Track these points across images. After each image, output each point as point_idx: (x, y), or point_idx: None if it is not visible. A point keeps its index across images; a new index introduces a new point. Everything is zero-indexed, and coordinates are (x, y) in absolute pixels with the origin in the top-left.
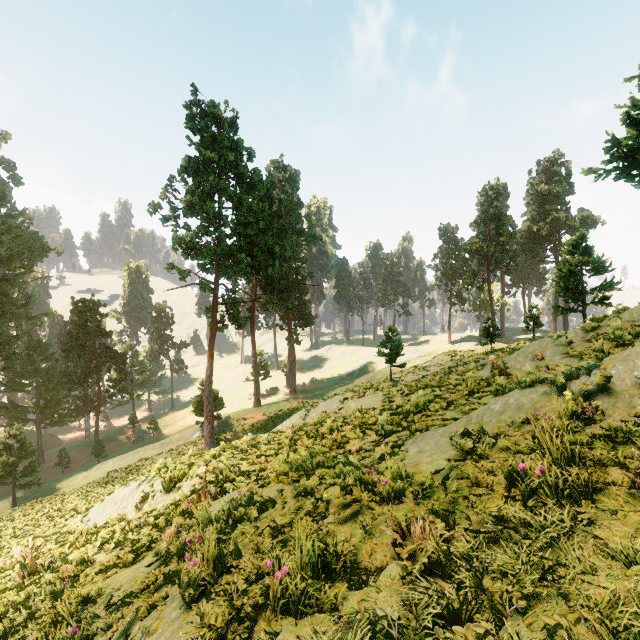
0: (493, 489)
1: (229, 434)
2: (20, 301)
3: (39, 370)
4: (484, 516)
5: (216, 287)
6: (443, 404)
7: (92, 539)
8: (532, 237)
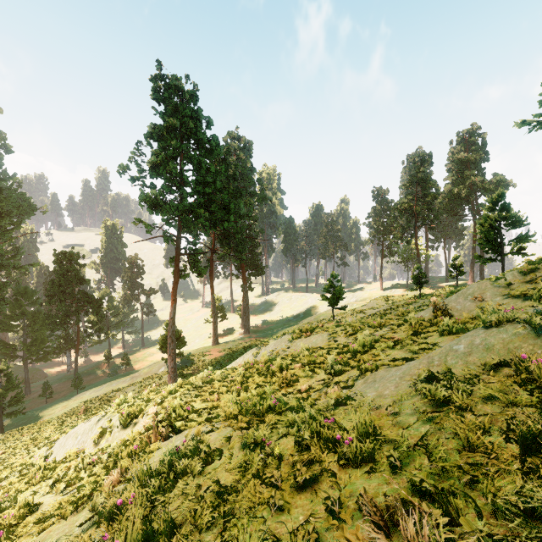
0: (496, 457)
1: (190, 369)
2: (10, 253)
3: (26, 313)
4: (499, 503)
5: (178, 239)
6: (390, 343)
7: (47, 476)
8: (453, 198)
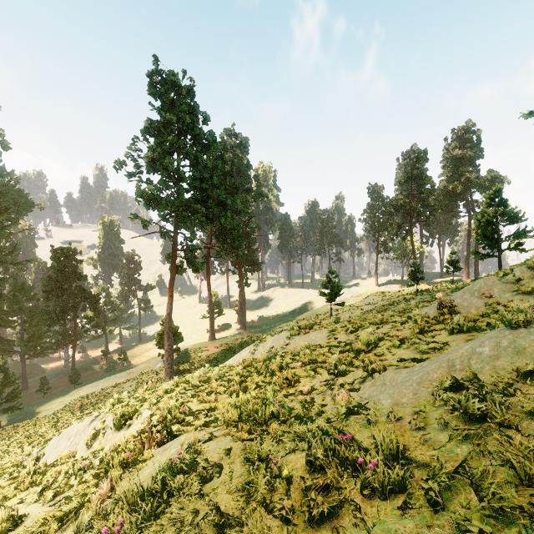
0: None
1: (187, 365)
2: (7, 249)
3: (23, 309)
4: None
5: (175, 235)
6: (395, 342)
7: (37, 481)
8: (448, 195)
